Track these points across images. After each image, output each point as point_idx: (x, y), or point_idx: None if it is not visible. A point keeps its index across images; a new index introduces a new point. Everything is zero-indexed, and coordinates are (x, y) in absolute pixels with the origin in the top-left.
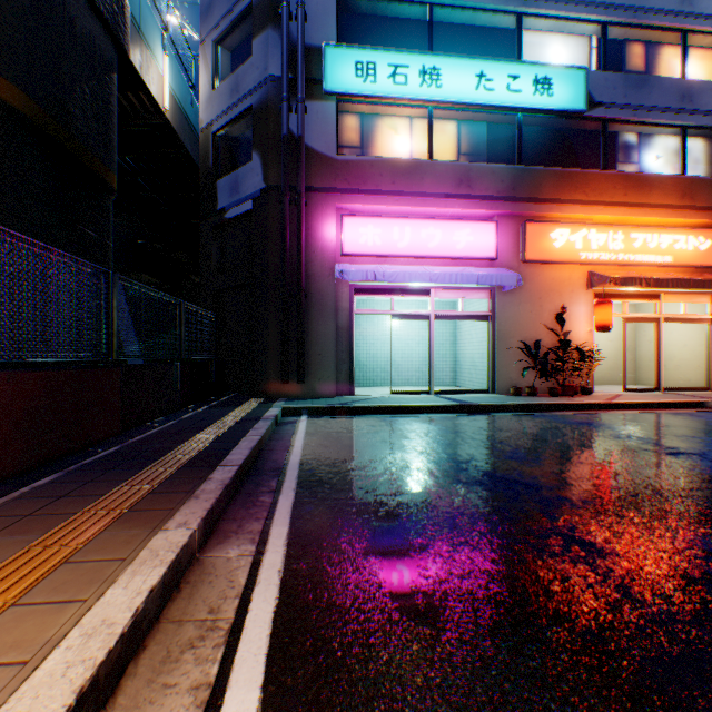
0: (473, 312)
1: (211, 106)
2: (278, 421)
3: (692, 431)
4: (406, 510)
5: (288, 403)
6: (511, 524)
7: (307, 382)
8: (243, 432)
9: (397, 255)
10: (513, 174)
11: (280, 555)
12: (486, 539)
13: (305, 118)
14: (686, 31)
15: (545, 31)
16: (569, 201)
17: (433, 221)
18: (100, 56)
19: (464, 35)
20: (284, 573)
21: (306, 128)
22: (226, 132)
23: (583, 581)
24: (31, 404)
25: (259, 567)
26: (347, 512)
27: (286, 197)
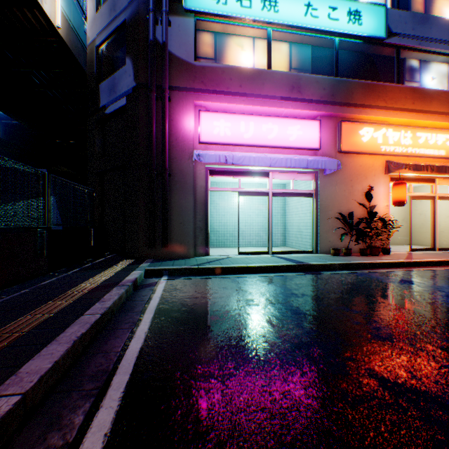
0: (301, 190)
1: (95, 25)
2: (139, 283)
3: None
4: None
5: (152, 264)
6: None
7: (170, 245)
8: (85, 306)
9: (243, 144)
10: (332, 83)
11: None
12: None
13: (169, 30)
14: None
15: None
16: (373, 107)
17: (271, 118)
18: None
19: None
20: None
21: (170, 38)
22: (107, 46)
23: None
24: None
25: None
26: None
27: (152, 92)
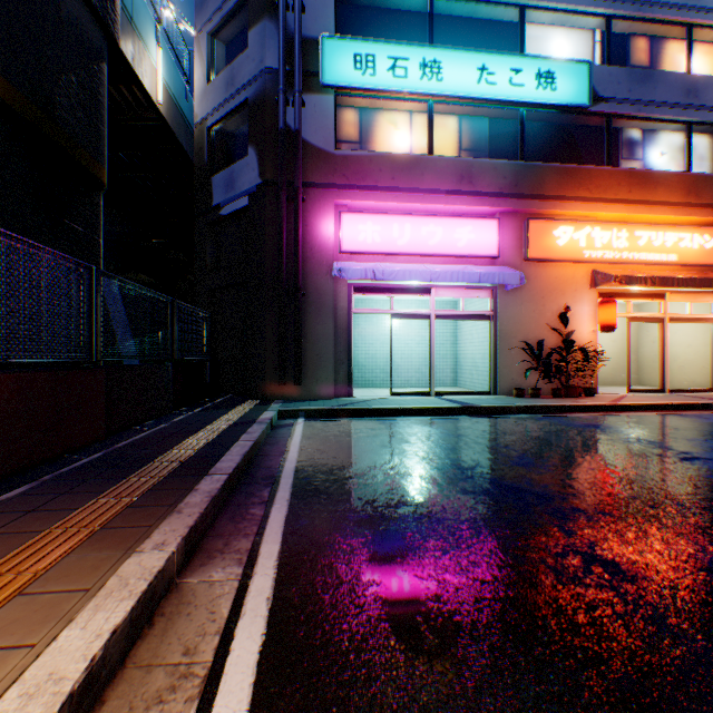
0: (474, 311)
1: (206, 100)
2: (274, 424)
3: (703, 434)
4: (409, 524)
5: (285, 405)
6: (524, 540)
7: (304, 383)
8: (235, 436)
9: (397, 253)
10: (515, 170)
11: (270, 579)
12: (498, 558)
13: (302, 112)
14: (692, 25)
15: (548, 25)
16: (572, 198)
17: (433, 218)
18: (88, 43)
19: (465, 27)
20: (273, 602)
21: (303, 122)
22: (221, 127)
23: (611, 611)
24: (2, 408)
25: (245, 595)
26: (345, 526)
27: (282, 193)
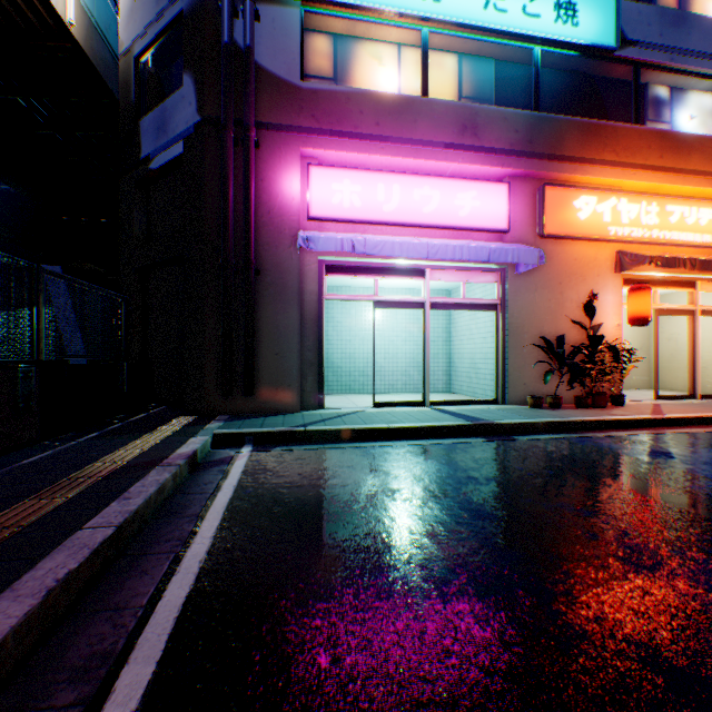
0: (478, 299)
1: (134, 20)
2: (200, 459)
3: None
4: None
5: (227, 424)
6: None
7: (259, 392)
8: (89, 510)
9: (383, 221)
10: (530, 122)
11: None
12: None
13: (256, 27)
14: None
15: None
16: (596, 161)
17: (429, 179)
18: None
19: None
20: None
21: (258, 41)
22: (153, 56)
23: None
24: None
25: None
26: None
27: (228, 131)
